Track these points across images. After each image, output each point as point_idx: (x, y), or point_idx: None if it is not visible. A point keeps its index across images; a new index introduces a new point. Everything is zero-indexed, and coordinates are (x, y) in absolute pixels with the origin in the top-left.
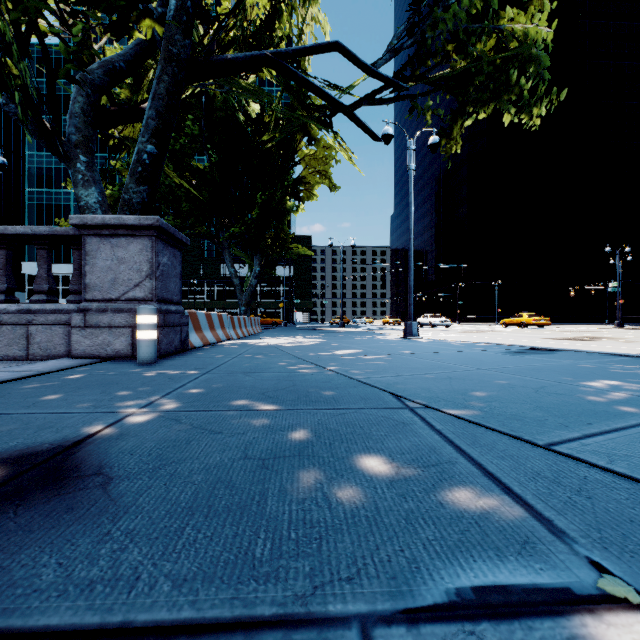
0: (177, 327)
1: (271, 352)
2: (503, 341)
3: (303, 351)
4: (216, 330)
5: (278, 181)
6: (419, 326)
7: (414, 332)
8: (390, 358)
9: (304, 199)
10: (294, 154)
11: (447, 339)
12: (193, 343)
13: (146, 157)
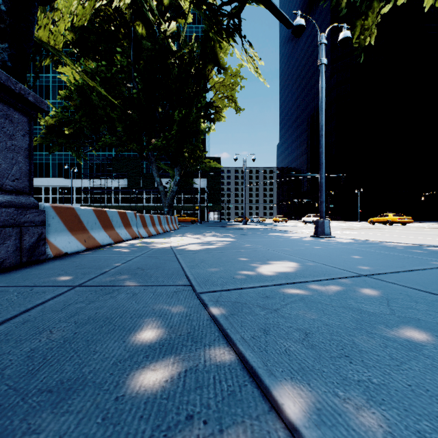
0: (6, 228)
1: (159, 266)
2: (412, 239)
3: (207, 264)
4: (116, 229)
5: (193, 103)
6: (303, 223)
7: (326, 231)
8: (384, 295)
9: (214, 121)
10: (206, 83)
11: (366, 238)
12: (62, 248)
13: (0, 1)
